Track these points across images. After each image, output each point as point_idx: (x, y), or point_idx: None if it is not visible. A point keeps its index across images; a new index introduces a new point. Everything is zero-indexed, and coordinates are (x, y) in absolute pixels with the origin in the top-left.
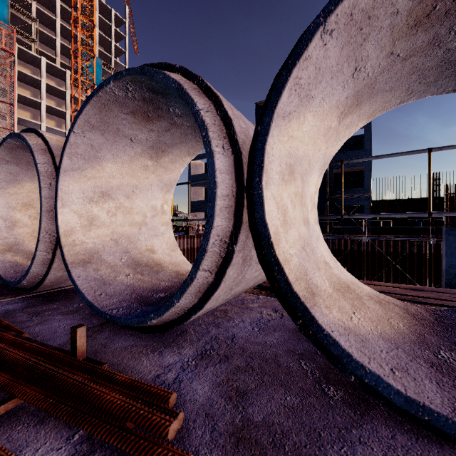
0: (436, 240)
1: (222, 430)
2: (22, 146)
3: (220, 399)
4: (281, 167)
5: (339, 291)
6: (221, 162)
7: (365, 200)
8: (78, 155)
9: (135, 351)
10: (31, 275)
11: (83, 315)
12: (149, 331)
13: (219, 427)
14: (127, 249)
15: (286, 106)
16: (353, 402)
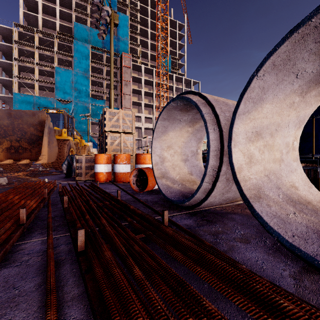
0: None
1: None
2: (175, 106)
3: None
4: None
5: None
6: None
7: None
8: (249, 99)
9: None
10: (194, 199)
11: (262, 248)
12: None
13: None
14: (277, 184)
15: None
16: None
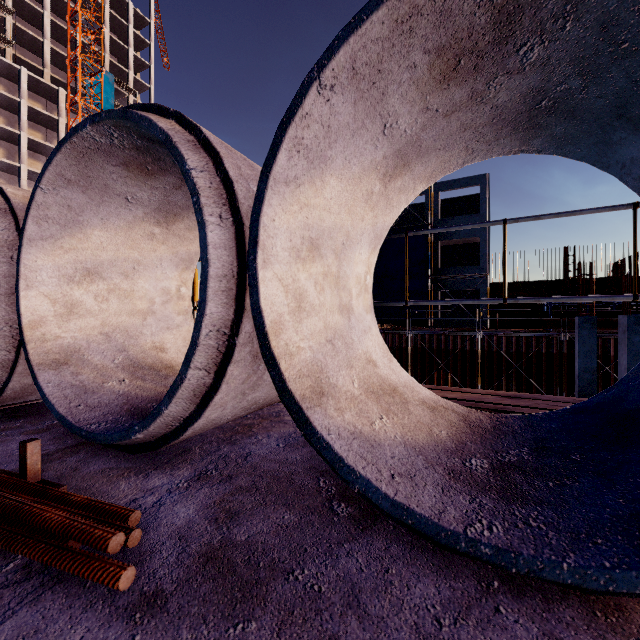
0: (569, 336)
1: (193, 551)
2: None
3: (204, 521)
4: (293, 241)
5: (374, 393)
6: (216, 234)
7: (481, 282)
8: (49, 219)
9: (114, 474)
10: None
11: (56, 434)
12: (139, 450)
13: (191, 548)
14: (124, 346)
15: (288, 170)
16: (360, 518)
